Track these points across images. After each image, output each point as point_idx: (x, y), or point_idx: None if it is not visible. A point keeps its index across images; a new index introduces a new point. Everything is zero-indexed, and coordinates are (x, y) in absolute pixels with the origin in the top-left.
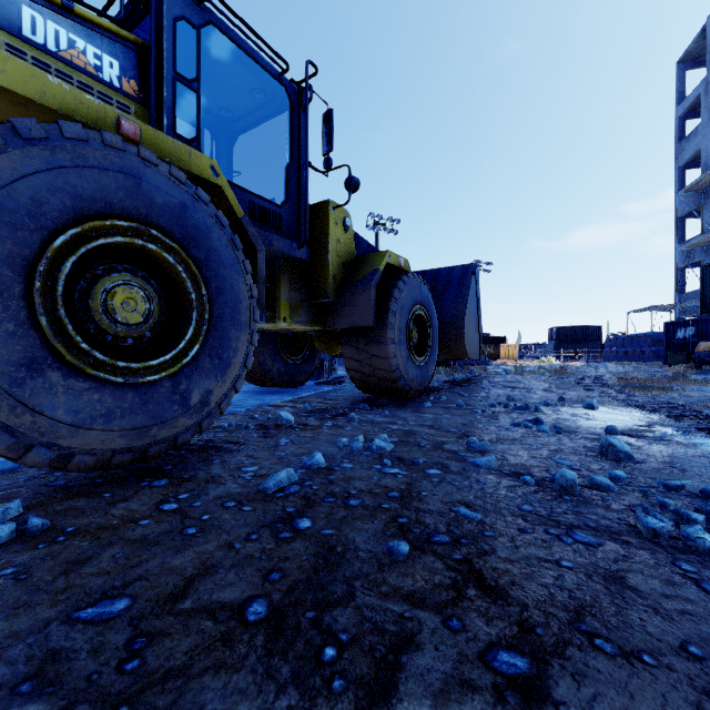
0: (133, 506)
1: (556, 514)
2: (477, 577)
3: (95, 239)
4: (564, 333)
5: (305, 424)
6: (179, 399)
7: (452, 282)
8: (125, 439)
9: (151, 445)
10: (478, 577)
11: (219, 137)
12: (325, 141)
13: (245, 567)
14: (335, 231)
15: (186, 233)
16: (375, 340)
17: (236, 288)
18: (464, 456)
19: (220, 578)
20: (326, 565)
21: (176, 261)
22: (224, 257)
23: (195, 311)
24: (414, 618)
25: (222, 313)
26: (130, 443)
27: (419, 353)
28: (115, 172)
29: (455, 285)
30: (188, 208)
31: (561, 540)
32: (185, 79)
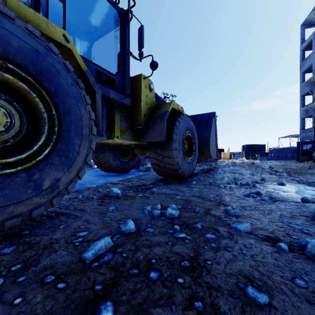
0: None
1: None
2: None
3: None
4: (249, 147)
5: (127, 195)
6: (32, 185)
7: (203, 121)
8: None
9: (8, 219)
10: None
11: (84, 42)
12: (139, 42)
13: None
14: (145, 90)
15: (39, 71)
16: (166, 148)
17: (79, 112)
18: (226, 220)
19: None
20: None
21: (31, 89)
22: (69, 91)
23: (47, 125)
24: None
25: (68, 127)
26: None
27: (188, 155)
28: None
29: (204, 122)
30: (40, 53)
31: None
32: None
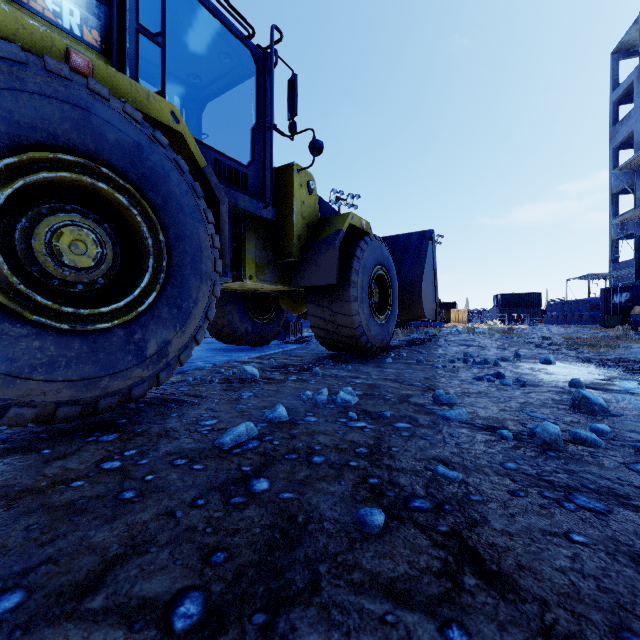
0: (71, 464)
1: (546, 473)
2: (473, 558)
3: (36, 171)
4: (508, 299)
5: (270, 378)
6: (133, 349)
7: (409, 247)
8: (72, 391)
9: (102, 397)
10: (474, 558)
11: (188, 103)
12: (290, 106)
13: (184, 544)
14: (300, 193)
15: (142, 175)
16: (338, 297)
17: (197, 237)
18: (432, 409)
19: (149, 560)
20: (284, 540)
21: (131, 203)
22: (184, 204)
23: (152, 257)
24: (399, 624)
25: (181, 261)
26: (77, 394)
27: (380, 312)
28: (60, 101)
29: (413, 250)
30: (143, 148)
31: (562, 506)
32: (149, 32)
